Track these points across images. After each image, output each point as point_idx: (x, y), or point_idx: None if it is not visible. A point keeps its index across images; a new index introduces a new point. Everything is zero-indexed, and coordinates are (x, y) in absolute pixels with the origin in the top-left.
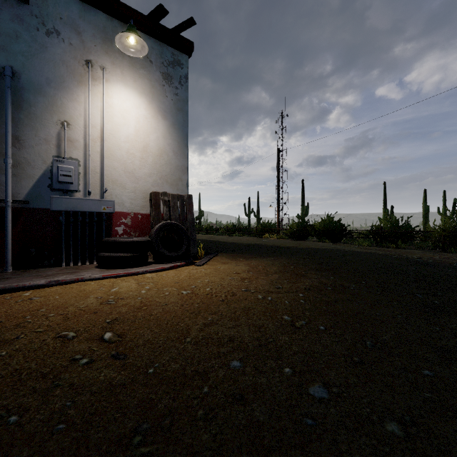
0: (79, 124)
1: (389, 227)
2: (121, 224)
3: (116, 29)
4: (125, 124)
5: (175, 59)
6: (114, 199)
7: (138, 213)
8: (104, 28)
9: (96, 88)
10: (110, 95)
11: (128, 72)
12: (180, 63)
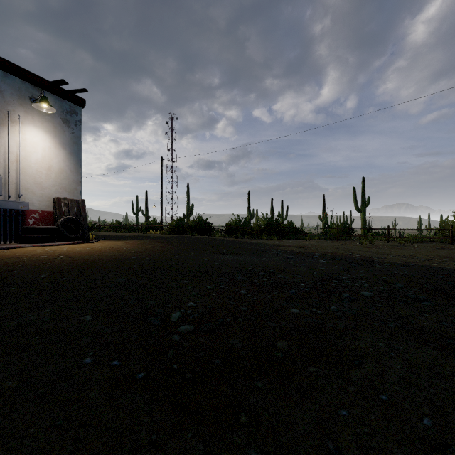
0: (1, 151)
1: (235, 224)
2: (32, 218)
3: (28, 89)
4: (35, 152)
5: (72, 110)
6: (27, 201)
7: (44, 211)
8: (19, 89)
9: (13, 128)
10: (24, 132)
11: (37, 118)
12: (75, 112)
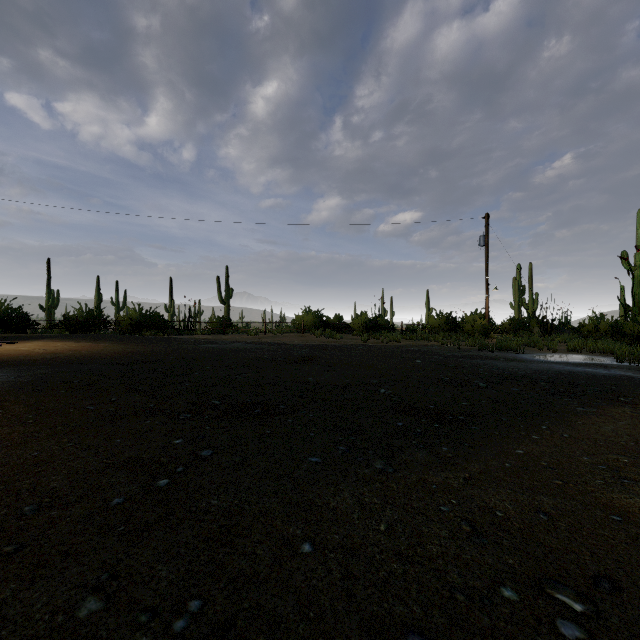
0: None
1: (86, 317)
2: None
3: None
4: None
5: None
6: None
7: None
8: None
9: None
10: None
11: None
12: None
